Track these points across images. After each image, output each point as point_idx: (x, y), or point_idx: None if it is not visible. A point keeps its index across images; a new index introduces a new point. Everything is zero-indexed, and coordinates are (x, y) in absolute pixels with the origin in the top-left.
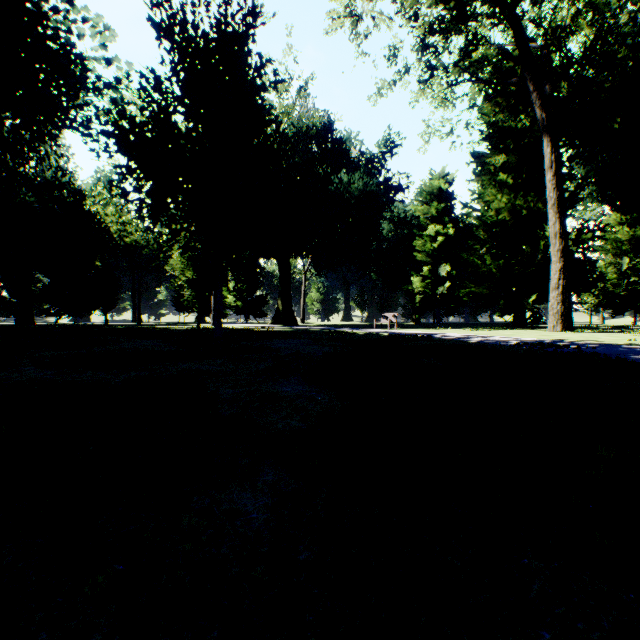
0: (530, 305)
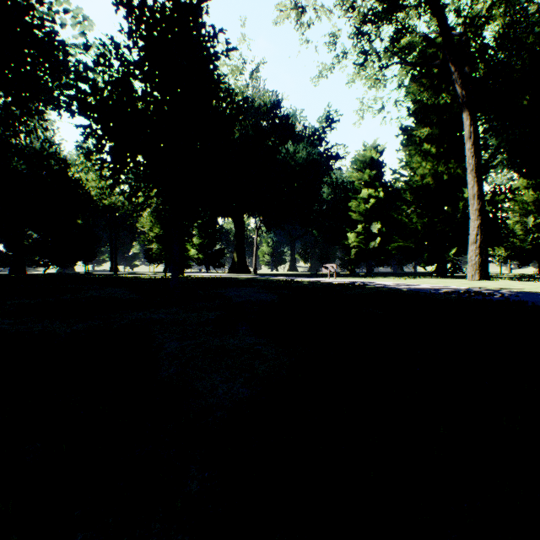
0: (451, 257)
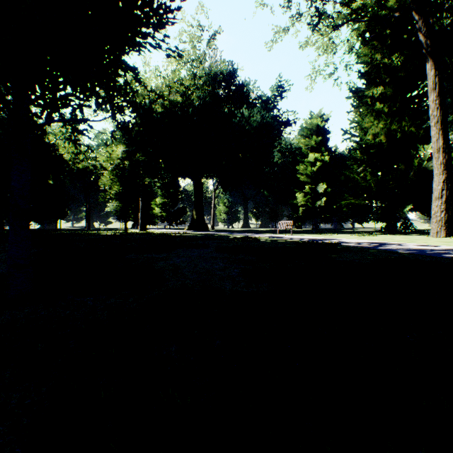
0: (405, 214)
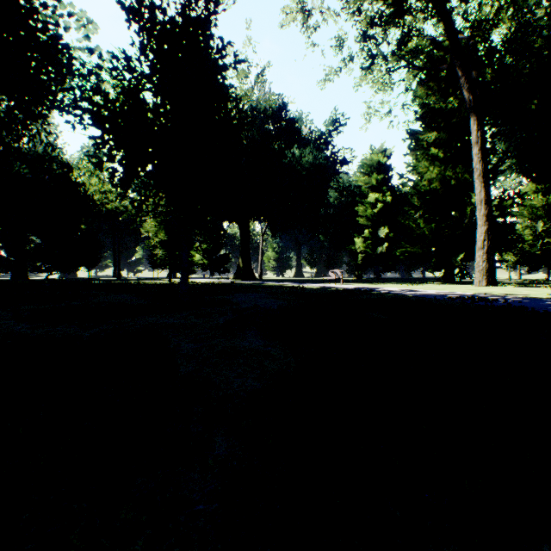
0: (458, 263)
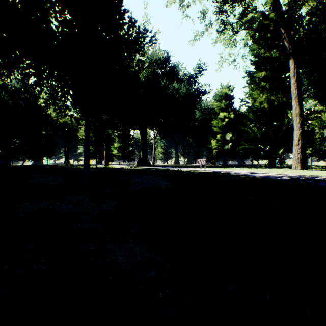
0: (279, 155)
